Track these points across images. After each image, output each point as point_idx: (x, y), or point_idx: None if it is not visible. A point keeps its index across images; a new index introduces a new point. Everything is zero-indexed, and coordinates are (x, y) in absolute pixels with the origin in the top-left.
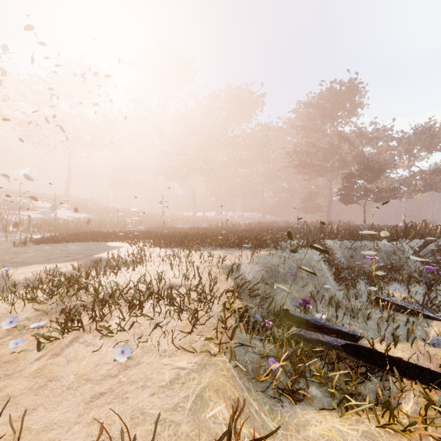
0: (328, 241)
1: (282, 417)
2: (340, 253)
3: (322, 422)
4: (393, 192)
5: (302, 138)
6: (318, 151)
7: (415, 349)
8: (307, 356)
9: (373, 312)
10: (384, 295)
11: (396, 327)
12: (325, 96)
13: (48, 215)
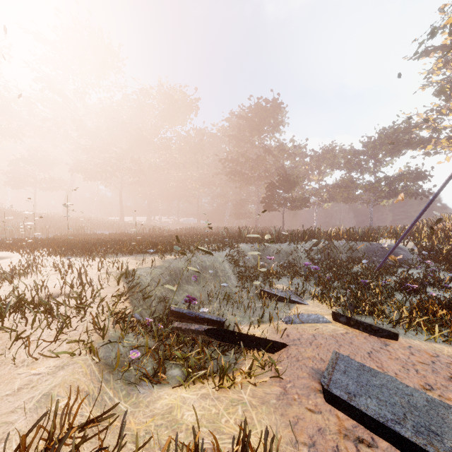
0: (242, 244)
1: (138, 398)
2: (251, 255)
3: (172, 395)
4: (304, 202)
5: (234, 147)
6: (247, 161)
7: (273, 327)
8: (184, 345)
9: (253, 302)
10: (272, 288)
11: (263, 312)
12: (253, 111)
13: None
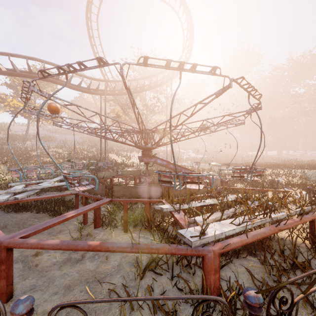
0: None
1: None
2: None
3: None
4: None
5: None
6: None
7: None
8: None
9: None
10: None
11: None
12: None
13: (194, 156)
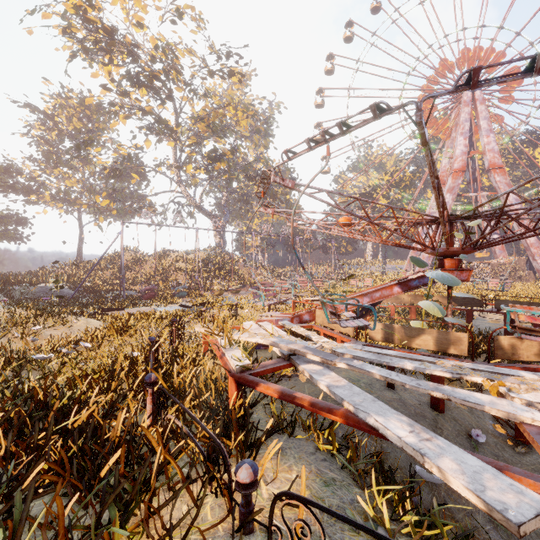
0: None
1: None
2: None
3: None
4: None
5: None
6: None
7: None
8: None
9: None
10: None
11: None
12: None
13: None
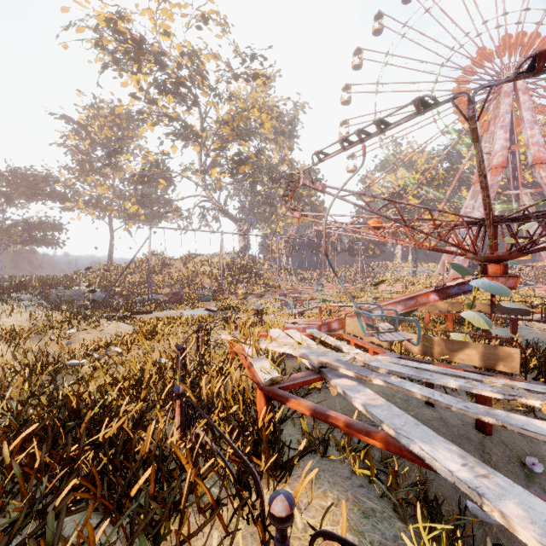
0: None
1: None
2: None
3: None
4: None
5: None
6: None
7: None
8: None
9: None
10: None
11: None
12: None
13: None
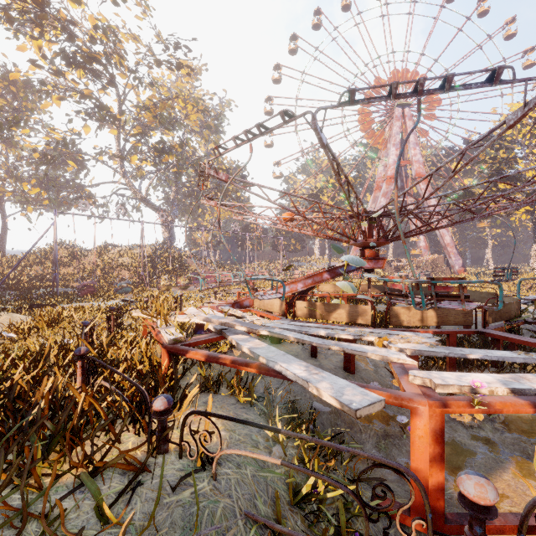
0: None
1: None
2: None
3: None
4: None
5: None
6: None
7: None
8: None
9: None
10: None
11: None
12: None
13: None
